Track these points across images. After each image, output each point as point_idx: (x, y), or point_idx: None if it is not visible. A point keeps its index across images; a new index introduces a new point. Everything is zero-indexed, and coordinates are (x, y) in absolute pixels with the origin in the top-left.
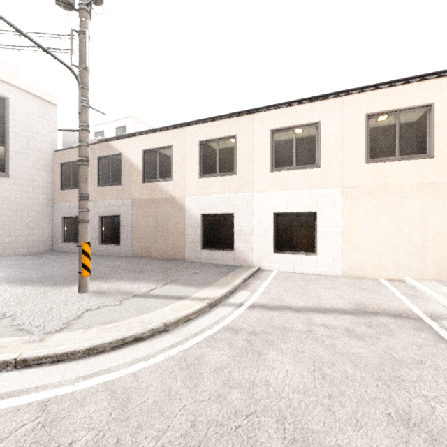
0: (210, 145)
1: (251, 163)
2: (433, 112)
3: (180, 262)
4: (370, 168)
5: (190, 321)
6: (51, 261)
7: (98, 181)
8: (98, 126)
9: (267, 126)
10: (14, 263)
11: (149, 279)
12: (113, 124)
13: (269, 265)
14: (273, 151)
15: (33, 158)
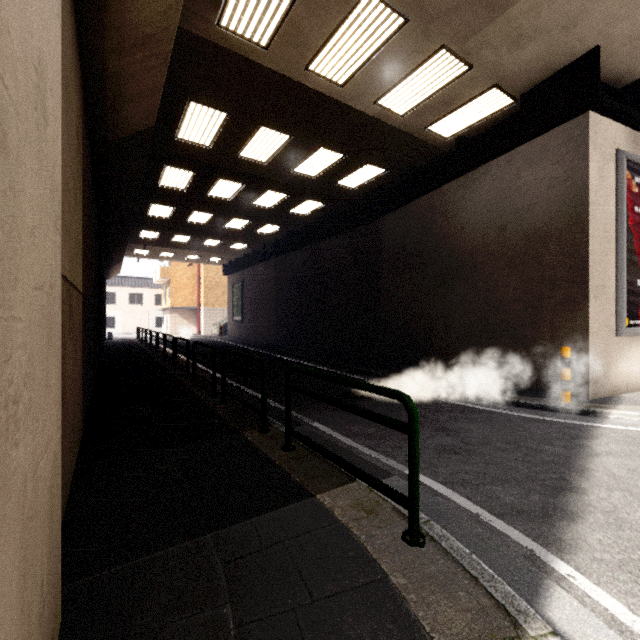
0: None
1: None
2: (143, 296)
3: None
4: (130, 306)
5: None
6: None
7: None
8: None
9: None
10: None
11: None
12: None
13: None
14: None
15: None
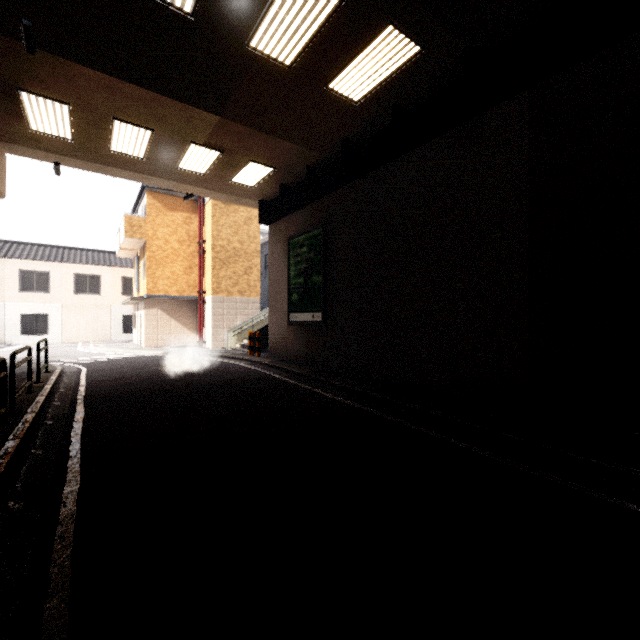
0: None
1: (4, 286)
2: (101, 279)
3: None
4: (76, 297)
5: None
6: None
7: None
8: None
9: (16, 267)
10: None
11: None
12: None
13: (18, 342)
14: (21, 281)
15: None
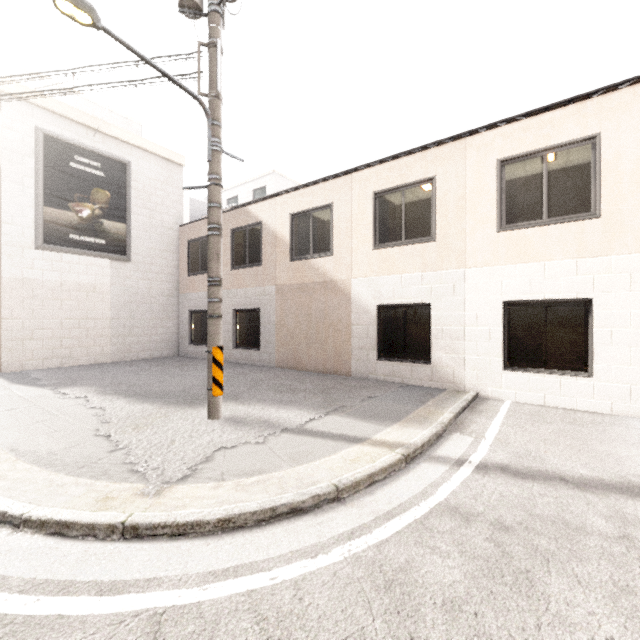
0: (391, 197)
1: (461, 219)
2: None
3: (344, 379)
4: None
5: (376, 485)
6: (176, 369)
7: (231, 262)
8: (231, 191)
9: (491, 154)
10: (135, 371)
11: (302, 402)
12: (249, 186)
13: (496, 389)
14: (502, 197)
15: (157, 236)
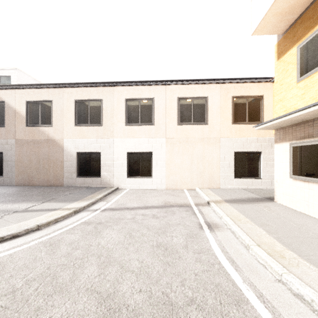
0: (83, 104)
1: (112, 119)
2: (207, 101)
3: (59, 187)
4: (180, 128)
5: (58, 222)
6: None
7: None
8: None
9: (122, 96)
10: None
11: (29, 200)
12: None
13: (124, 185)
14: (127, 113)
15: None
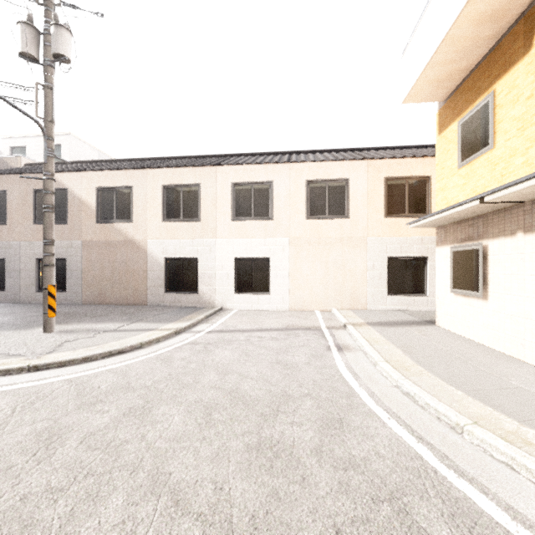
0: (174, 190)
1: (214, 211)
2: (349, 185)
3: (142, 307)
4: (309, 223)
5: (160, 342)
6: None
7: (34, 217)
8: (17, 140)
9: (228, 179)
10: None
11: (113, 320)
12: (41, 140)
13: (231, 304)
14: (234, 203)
15: None
